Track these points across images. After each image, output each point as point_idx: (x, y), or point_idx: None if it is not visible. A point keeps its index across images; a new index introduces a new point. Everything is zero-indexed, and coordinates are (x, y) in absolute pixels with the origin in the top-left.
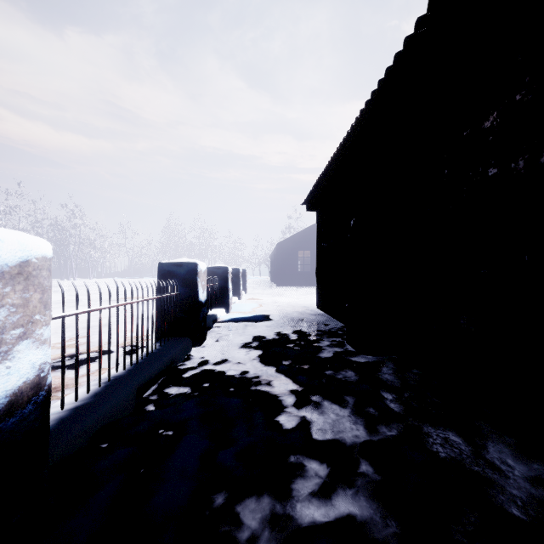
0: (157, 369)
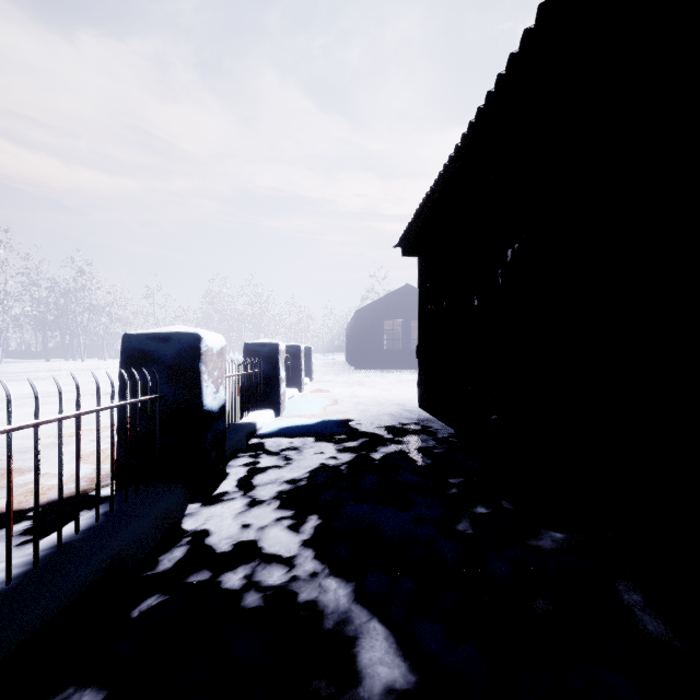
0: (40, 617)
